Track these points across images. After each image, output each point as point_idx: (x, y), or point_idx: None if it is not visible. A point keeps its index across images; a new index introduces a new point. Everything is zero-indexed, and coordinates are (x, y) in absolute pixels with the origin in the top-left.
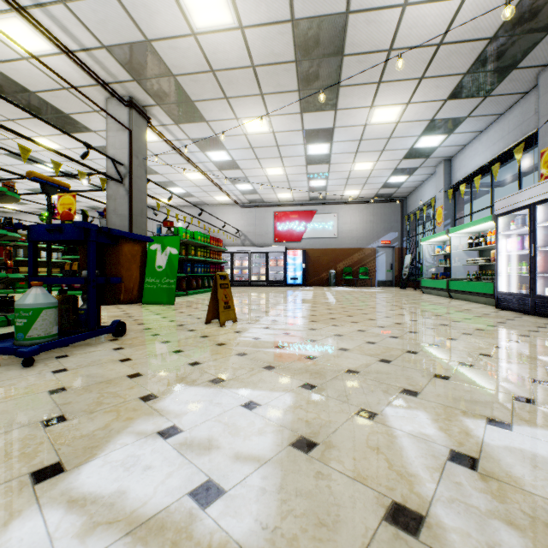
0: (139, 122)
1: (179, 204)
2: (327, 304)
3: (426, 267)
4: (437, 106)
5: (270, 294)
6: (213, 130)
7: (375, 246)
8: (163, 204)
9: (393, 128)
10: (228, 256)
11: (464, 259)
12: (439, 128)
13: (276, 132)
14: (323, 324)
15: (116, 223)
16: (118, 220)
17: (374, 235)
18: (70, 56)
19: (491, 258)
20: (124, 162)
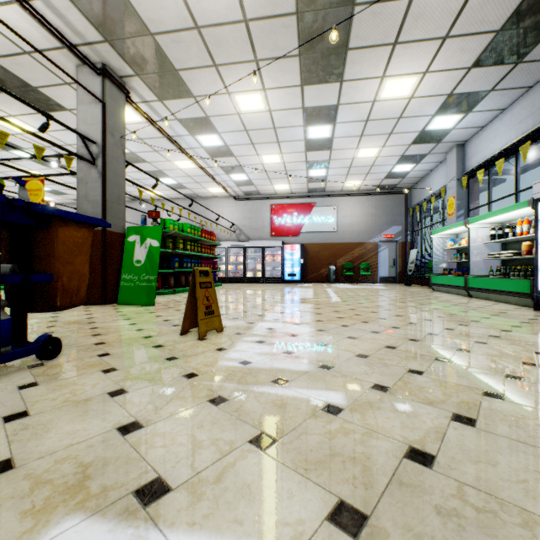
0: (116, 95)
1: (171, 196)
2: (332, 304)
3: (434, 262)
4: (459, 76)
5: (266, 292)
6: (202, 108)
7: (377, 240)
8: (154, 196)
9: (405, 105)
10: (222, 251)
11: (484, 252)
12: (457, 106)
13: (273, 110)
14: (335, 336)
15: (87, 211)
16: (90, 207)
17: (376, 229)
18: (21, 3)
19: (522, 251)
20: (97, 139)
